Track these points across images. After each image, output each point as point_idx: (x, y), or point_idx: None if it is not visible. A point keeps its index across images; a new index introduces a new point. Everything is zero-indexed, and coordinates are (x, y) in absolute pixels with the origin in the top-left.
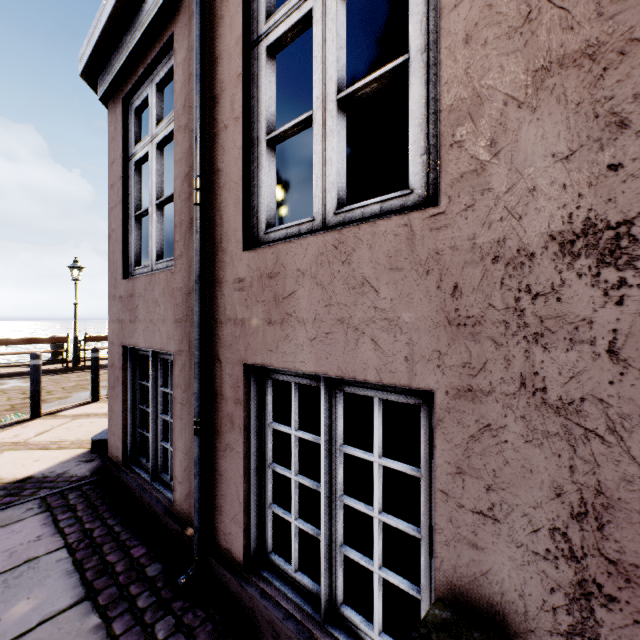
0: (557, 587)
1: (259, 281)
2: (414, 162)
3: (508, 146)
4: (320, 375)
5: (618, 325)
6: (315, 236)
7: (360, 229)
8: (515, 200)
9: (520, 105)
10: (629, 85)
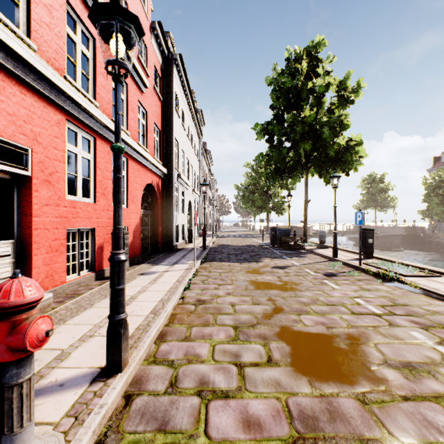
0: None
1: None
2: None
3: None
4: None
5: None
6: None
7: None
8: None
9: None
10: None
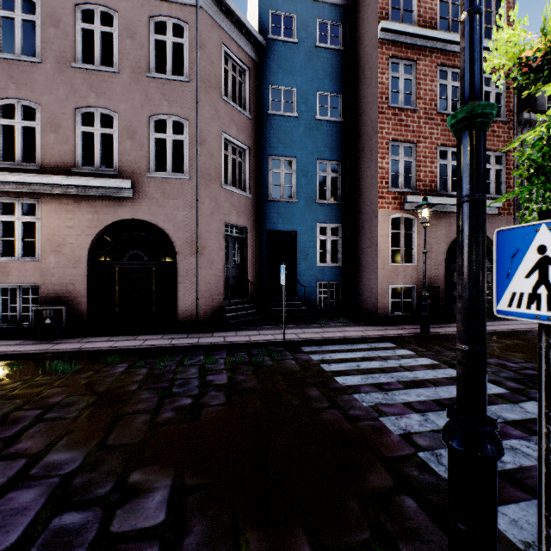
0: (54, 301)
1: (0, 268)
2: (37, 254)
3: (49, 257)
4: (18, 285)
5: (59, 276)
6: (17, 262)
7: (27, 262)
8: (50, 263)
9: (50, 253)
10: (59, 255)
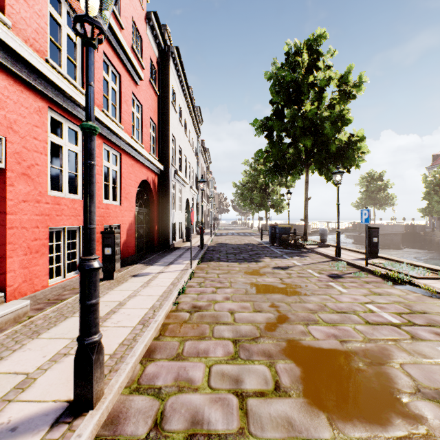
0: None
1: None
2: None
3: None
4: None
5: None
6: None
7: None
8: None
9: None
10: None
